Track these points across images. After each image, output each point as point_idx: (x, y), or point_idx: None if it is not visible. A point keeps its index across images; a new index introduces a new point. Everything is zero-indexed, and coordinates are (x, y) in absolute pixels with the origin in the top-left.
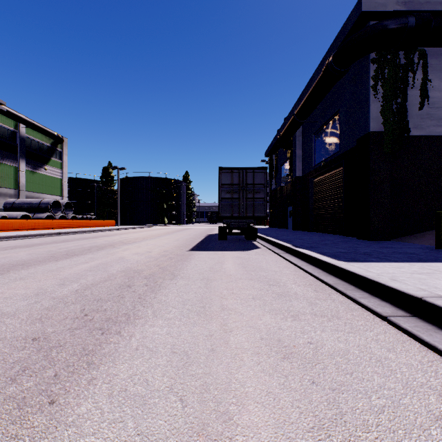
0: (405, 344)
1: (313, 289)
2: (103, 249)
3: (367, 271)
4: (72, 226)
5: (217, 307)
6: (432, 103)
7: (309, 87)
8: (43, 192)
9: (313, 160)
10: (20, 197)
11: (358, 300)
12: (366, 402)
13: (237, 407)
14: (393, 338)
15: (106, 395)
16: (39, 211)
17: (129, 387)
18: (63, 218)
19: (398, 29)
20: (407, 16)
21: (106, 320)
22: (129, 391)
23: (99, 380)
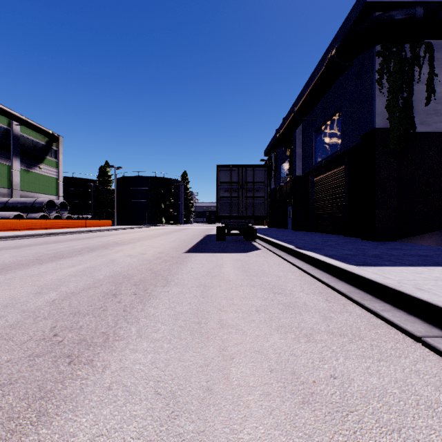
0: None
1: (324, 299)
2: (95, 251)
3: (385, 277)
4: (66, 226)
5: (215, 323)
6: (439, 98)
7: (309, 83)
8: (37, 191)
9: (313, 159)
10: (13, 197)
11: (381, 314)
12: None
13: None
14: (436, 369)
15: None
16: (32, 211)
17: None
18: (58, 218)
19: (405, 19)
20: (415, 6)
21: (78, 342)
22: None
23: None
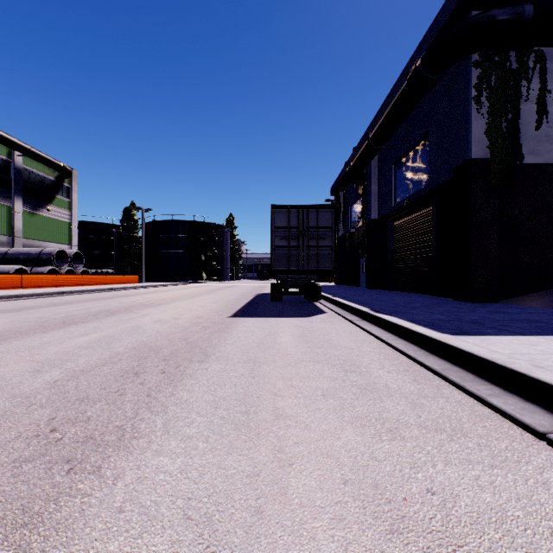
0: None
1: (411, 379)
2: (115, 315)
3: (491, 350)
4: (81, 284)
5: (268, 413)
6: (552, 121)
7: (388, 102)
8: (45, 239)
9: (393, 198)
10: (15, 246)
11: (488, 400)
12: None
13: None
14: None
15: None
16: (38, 264)
17: None
18: (71, 273)
19: (510, 20)
20: (523, 3)
21: (83, 440)
22: None
23: None
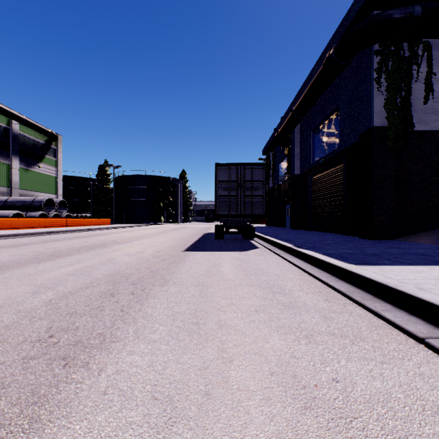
0: None
1: (324, 298)
2: (93, 249)
3: (385, 276)
4: (66, 225)
5: (214, 324)
6: (437, 97)
7: (308, 82)
8: (37, 190)
9: (311, 157)
10: (13, 195)
11: (382, 314)
12: None
13: None
14: None
15: None
16: (32, 209)
17: None
18: (57, 217)
19: (403, 18)
20: (413, 4)
21: (74, 343)
22: None
23: None
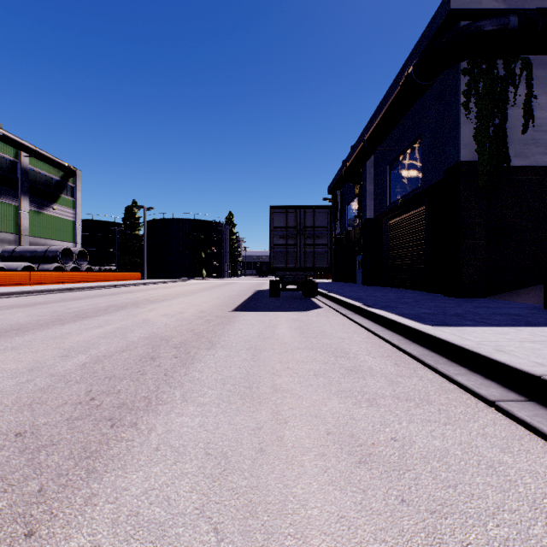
0: (524, 442)
1: (392, 362)
2: (124, 309)
3: (463, 338)
4: (86, 280)
5: (268, 388)
6: (538, 125)
7: (382, 106)
8: (50, 237)
9: (387, 197)
10: (21, 244)
11: (454, 378)
12: (481, 533)
13: (296, 542)
14: (506, 432)
15: (109, 522)
16: (45, 261)
17: (142, 509)
18: (76, 270)
19: (496, 31)
20: (508, 14)
21: (118, 406)
22: (142, 516)
23: (100, 498)
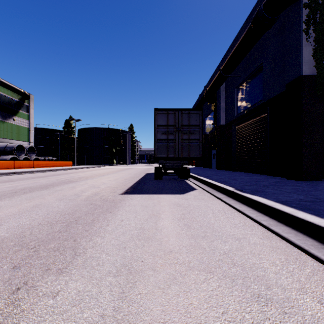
0: None
1: None
2: (31, 192)
3: None
4: (32, 166)
5: None
6: None
7: (234, 44)
8: (11, 138)
9: (235, 110)
10: None
11: None
12: None
13: None
14: None
15: None
16: (4, 154)
17: None
18: (27, 159)
19: None
20: None
21: None
22: None
23: None
